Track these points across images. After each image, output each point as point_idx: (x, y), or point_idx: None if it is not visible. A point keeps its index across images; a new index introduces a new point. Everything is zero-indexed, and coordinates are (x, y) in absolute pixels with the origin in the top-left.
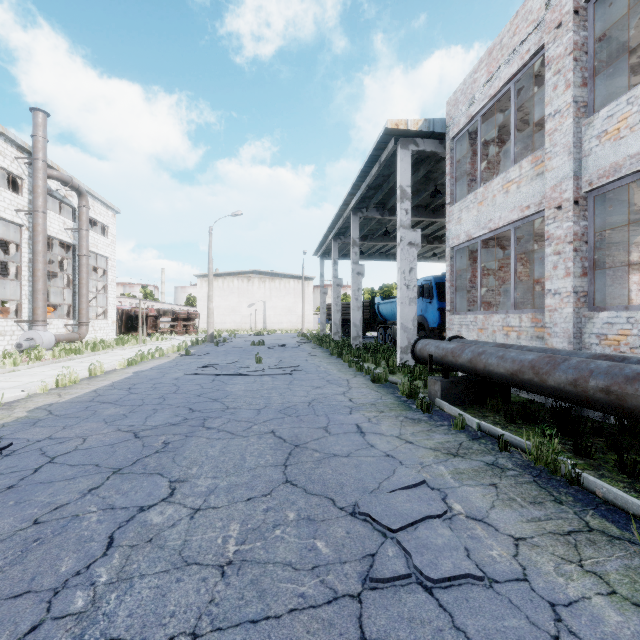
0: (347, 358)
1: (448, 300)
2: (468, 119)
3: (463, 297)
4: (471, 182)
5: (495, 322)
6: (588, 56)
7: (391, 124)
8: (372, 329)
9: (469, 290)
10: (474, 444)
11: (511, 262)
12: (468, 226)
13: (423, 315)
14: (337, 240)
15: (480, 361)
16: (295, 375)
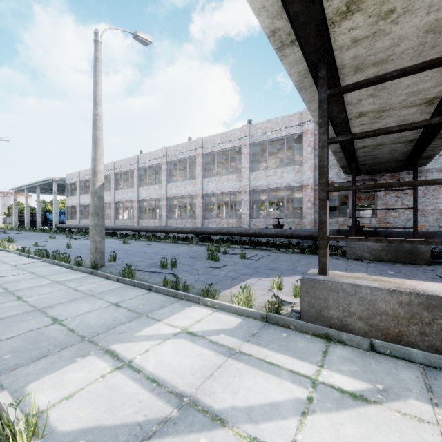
0: (38, 231)
1: (66, 217)
2: (69, 182)
3: (70, 216)
4: (72, 192)
5: (73, 221)
6: (81, 187)
7: (51, 178)
8: (45, 225)
9: (71, 215)
10: (61, 234)
11: (75, 211)
12: (69, 203)
13: (63, 219)
14: (28, 189)
15: (64, 226)
16: (24, 233)
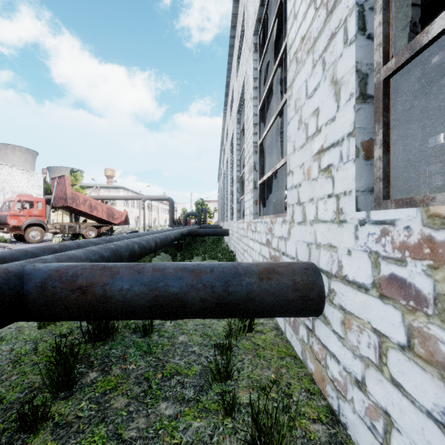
0: None
1: None
2: None
3: None
4: None
5: None
6: None
7: None
8: None
9: None
10: None
11: None
12: None
13: None
14: None
15: None
16: None
